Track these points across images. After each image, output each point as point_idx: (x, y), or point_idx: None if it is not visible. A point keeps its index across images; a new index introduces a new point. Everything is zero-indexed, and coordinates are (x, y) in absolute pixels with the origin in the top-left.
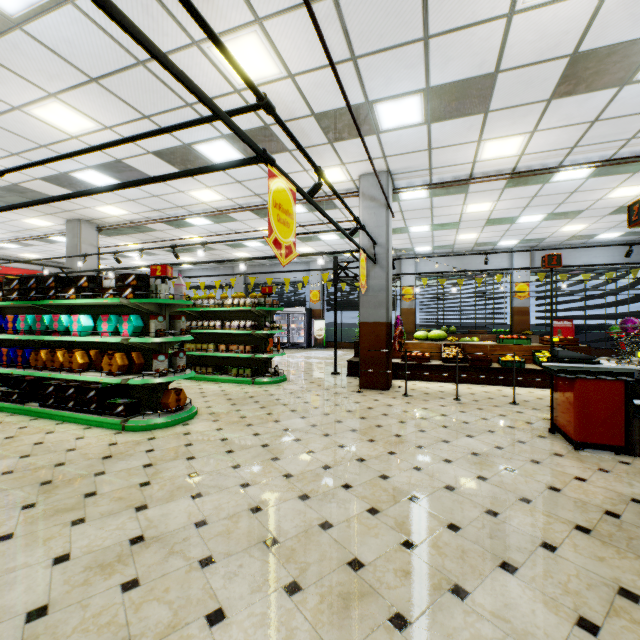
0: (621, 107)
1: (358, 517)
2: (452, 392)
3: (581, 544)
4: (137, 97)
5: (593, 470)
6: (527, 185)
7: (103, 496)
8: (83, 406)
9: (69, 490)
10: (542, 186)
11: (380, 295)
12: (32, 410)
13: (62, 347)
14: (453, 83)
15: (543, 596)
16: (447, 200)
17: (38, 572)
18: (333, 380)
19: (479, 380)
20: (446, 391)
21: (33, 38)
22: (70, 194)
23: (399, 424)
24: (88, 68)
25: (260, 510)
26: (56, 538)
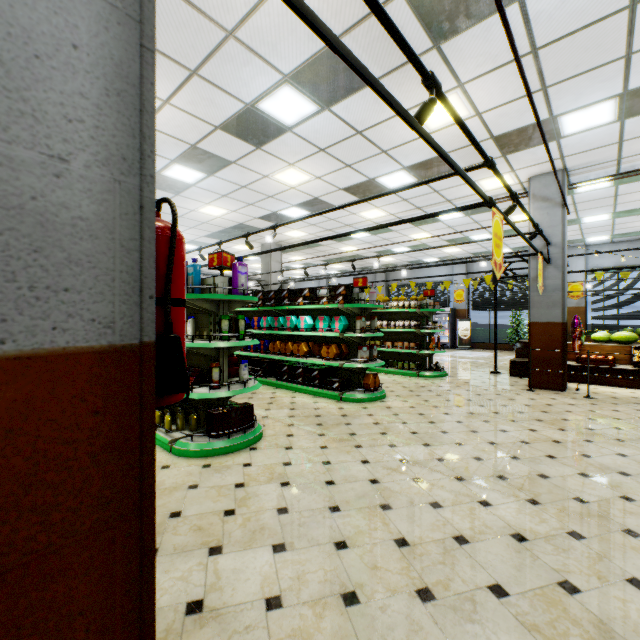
0: None
1: (570, 476)
2: None
3: None
4: (347, 154)
5: None
6: None
7: (361, 436)
8: (308, 381)
9: (337, 430)
10: None
11: (554, 295)
12: (273, 382)
13: (284, 339)
14: None
15: None
16: (638, 185)
17: (357, 465)
18: (495, 378)
19: None
20: None
21: (295, 134)
22: (329, 237)
23: (588, 420)
24: (321, 144)
25: (481, 459)
26: (352, 452)
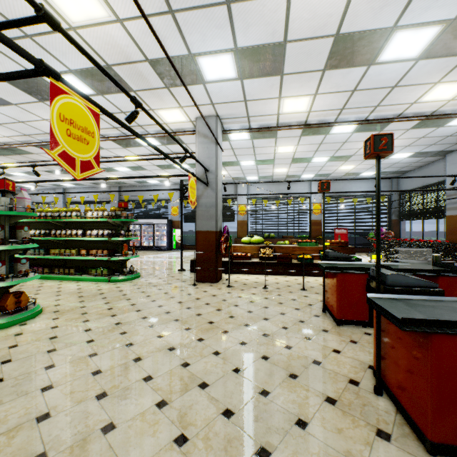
0: (370, 82)
1: (145, 413)
2: (263, 282)
3: (327, 417)
4: None
5: (346, 342)
6: (315, 135)
7: None
8: None
9: None
10: (325, 136)
11: (211, 210)
12: None
13: None
14: (255, 47)
15: None
16: (263, 142)
17: None
18: (178, 276)
19: (284, 272)
20: (259, 281)
21: None
22: None
23: (216, 312)
24: None
25: (47, 418)
26: None
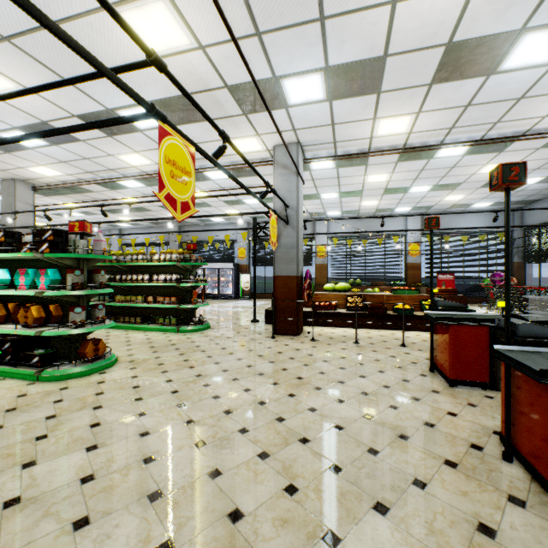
0: (488, 94)
1: (248, 463)
2: (353, 336)
3: (448, 479)
4: (53, 59)
5: (463, 405)
6: (416, 160)
7: None
8: None
9: None
10: (428, 161)
11: (291, 252)
12: None
13: None
14: (349, 64)
15: (410, 538)
16: (351, 171)
17: None
18: (252, 327)
19: (376, 325)
20: (348, 335)
21: None
22: None
23: (303, 367)
24: None
25: (153, 460)
26: None
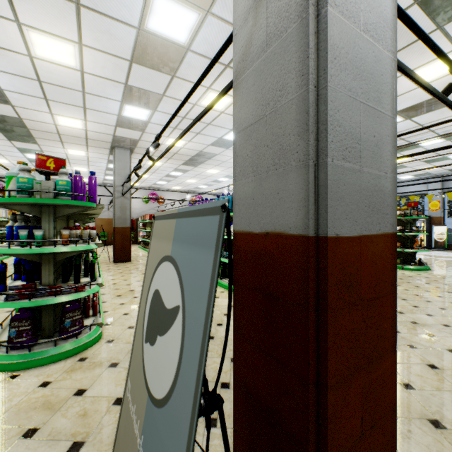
0: None
1: None
2: None
3: None
4: None
5: None
6: None
7: None
8: None
9: None
10: None
11: None
12: None
13: None
14: None
15: None
16: None
17: None
18: None
19: None
20: None
21: None
22: None
23: None
24: None
25: None
26: None
